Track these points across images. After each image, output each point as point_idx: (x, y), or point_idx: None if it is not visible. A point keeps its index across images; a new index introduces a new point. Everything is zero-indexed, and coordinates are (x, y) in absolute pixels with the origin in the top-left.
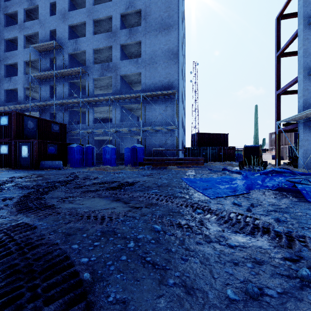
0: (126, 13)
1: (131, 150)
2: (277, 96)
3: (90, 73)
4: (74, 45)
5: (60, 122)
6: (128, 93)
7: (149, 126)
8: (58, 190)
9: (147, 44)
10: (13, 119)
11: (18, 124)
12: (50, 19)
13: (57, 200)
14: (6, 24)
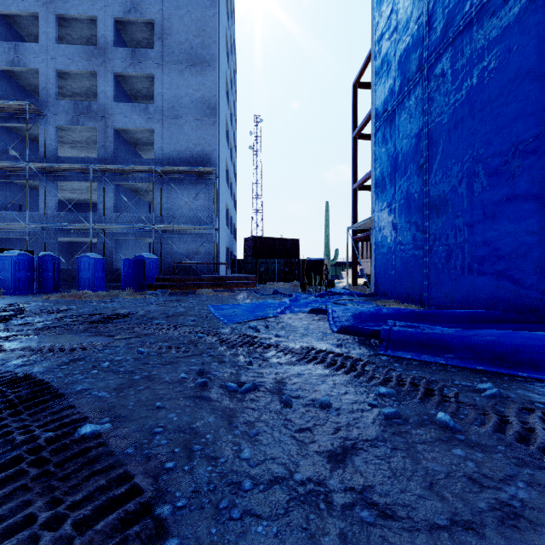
0: (126, 19)
1: (135, 263)
2: (354, 191)
3: (48, 114)
4: (11, 54)
5: None
6: (129, 162)
7: (169, 222)
8: None
9: (166, 84)
10: None
11: None
12: None
13: None
14: None
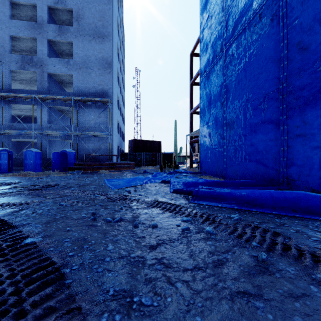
0: (55, 7)
1: (61, 155)
2: (191, 115)
3: (5, 62)
4: None
5: None
6: (57, 94)
7: (82, 130)
8: None
9: (80, 48)
10: None
11: None
12: None
13: None
14: None
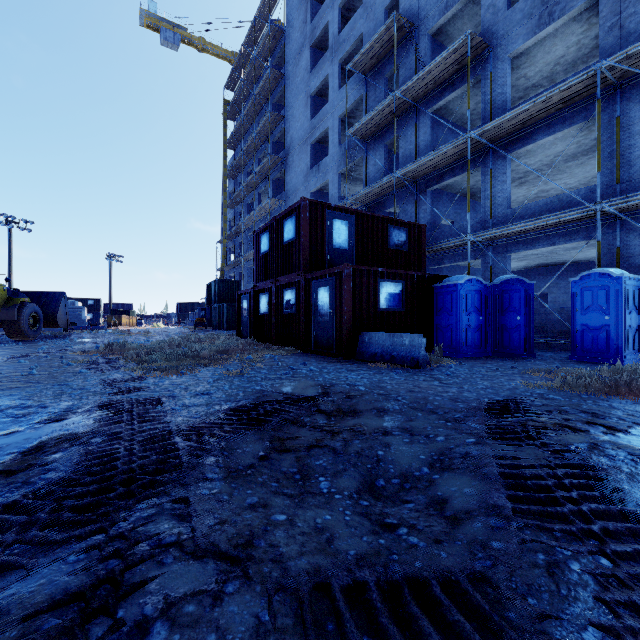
0: None
1: None
2: None
3: (495, 45)
4: None
5: None
6: None
7: None
8: None
9: None
10: (302, 221)
11: (312, 232)
12: None
13: None
14: (314, 65)
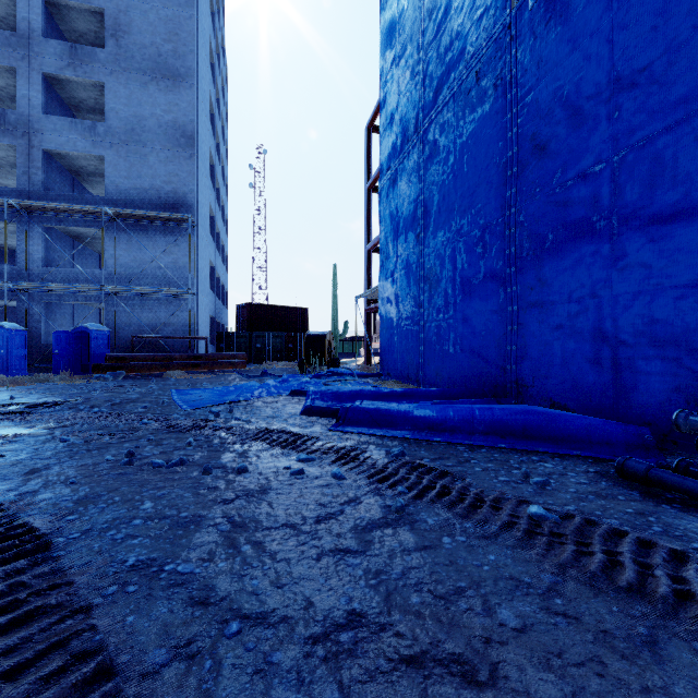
0: (62, 2)
1: (75, 337)
2: (368, 254)
3: None
4: None
5: None
6: (67, 199)
7: (126, 282)
8: None
9: (123, 98)
10: None
11: None
12: None
13: None
14: None
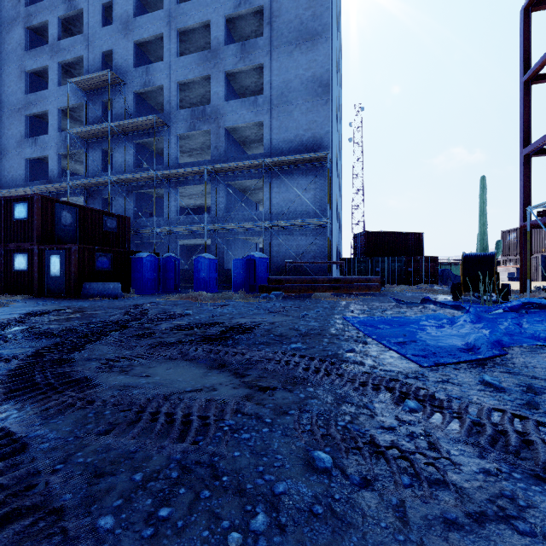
0: (236, 15)
1: (246, 263)
2: (524, 159)
3: (171, 125)
4: (144, 77)
5: (120, 214)
6: (239, 160)
7: (277, 219)
8: (104, 342)
9: (275, 70)
10: (36, 209)
11: (44, 217)
12: (103, 32)
13: (97, 365)
14: (29, 45)
